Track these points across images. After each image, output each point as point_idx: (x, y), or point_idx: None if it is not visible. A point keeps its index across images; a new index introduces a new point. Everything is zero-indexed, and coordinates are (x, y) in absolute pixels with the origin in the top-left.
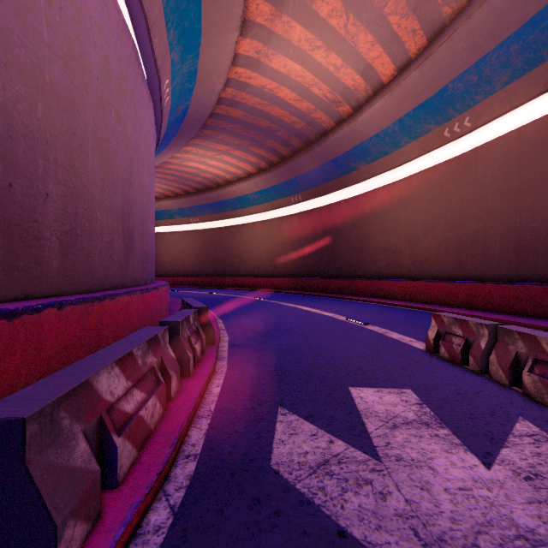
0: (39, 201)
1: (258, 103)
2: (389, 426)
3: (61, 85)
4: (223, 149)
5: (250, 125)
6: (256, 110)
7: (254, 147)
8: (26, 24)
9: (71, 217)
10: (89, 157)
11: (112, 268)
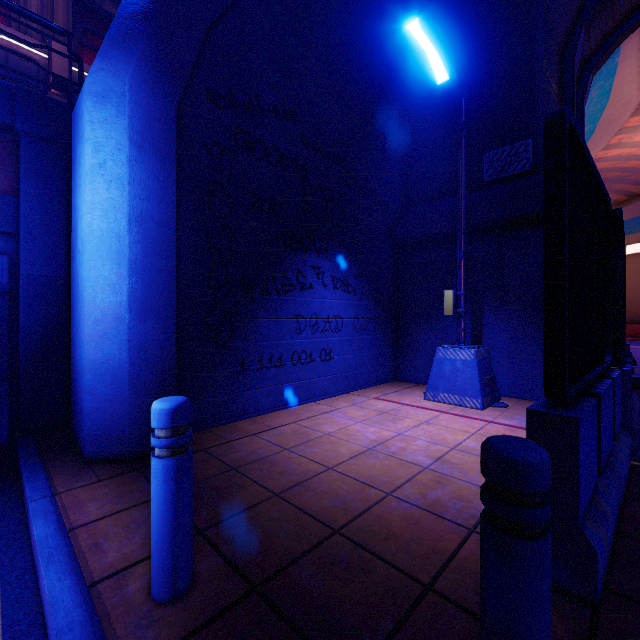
0: None
1: (609, 164)
2: None
3: None
4: None
5: None
6: (606, 169)
7: None
8: None
9: None
10: None
11: None
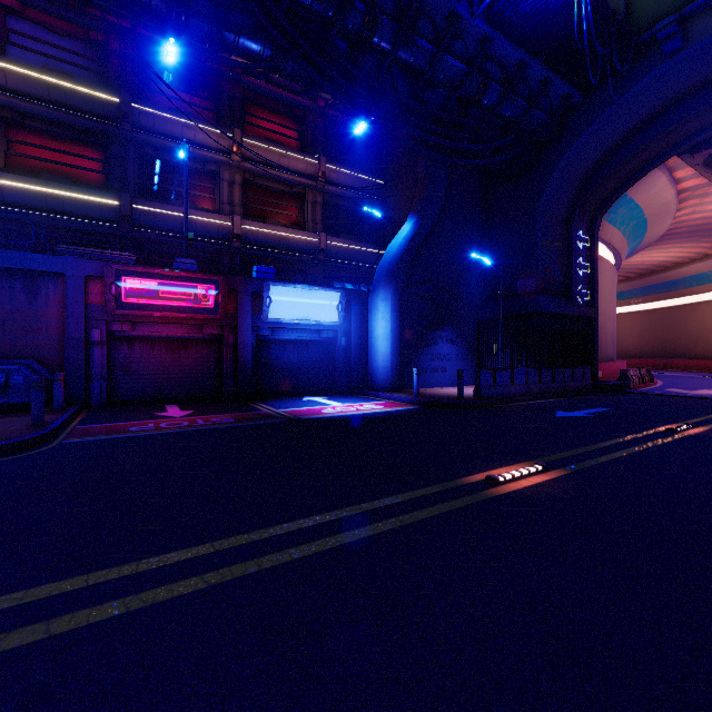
0: (602, 339)
1: (701, 222)
2: (703, 391)
3: (604, 309)
4: (668, 246)
5: (696, 230)
6: (700, 224)
7: (706, 238)
8: (601, 302)
9: (605, 341)
10: (607, 322)
11: (610, 354)
